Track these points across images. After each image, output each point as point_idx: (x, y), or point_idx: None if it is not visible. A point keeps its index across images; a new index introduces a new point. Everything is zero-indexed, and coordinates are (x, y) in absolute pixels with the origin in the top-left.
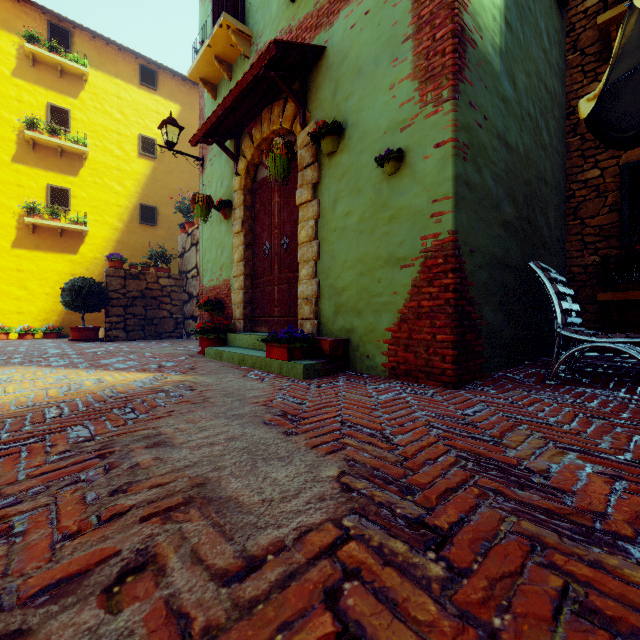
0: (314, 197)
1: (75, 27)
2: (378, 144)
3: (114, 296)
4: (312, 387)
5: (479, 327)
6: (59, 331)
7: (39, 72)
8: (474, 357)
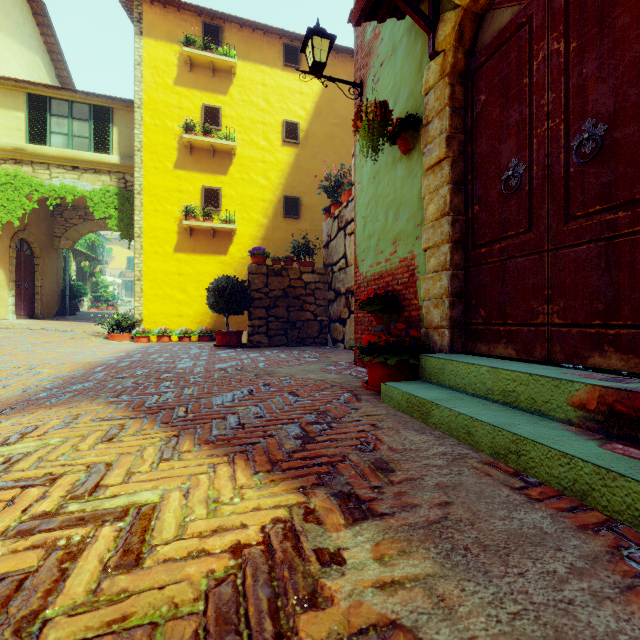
0: None
1: (225, 21)
2: None
3: (256, 296)
4: None
5: None
6: (211, 334)
7: (195, 76)
8: None
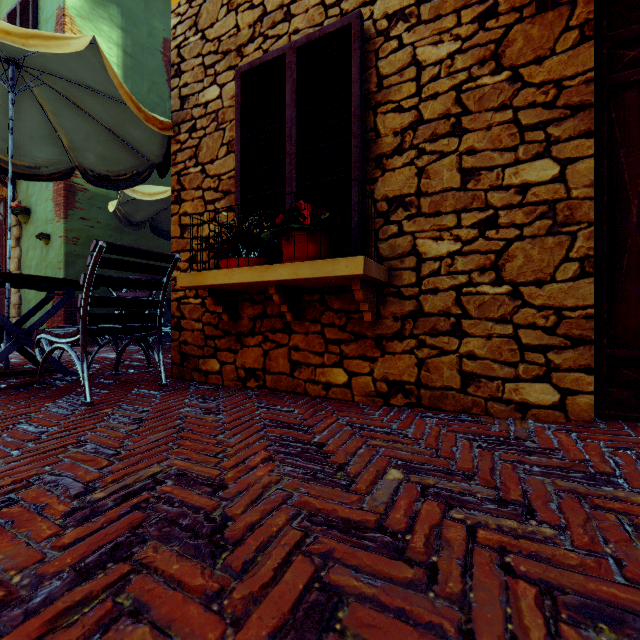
0: (18, 245)
1: None
2: (43, 227)
3: None
4: None
5: None
6: None
7: None
8: None
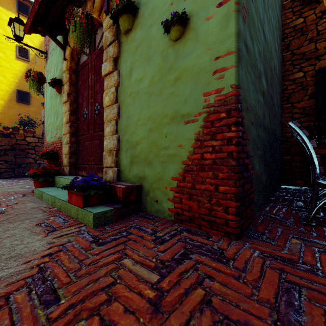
0: (115, 69)
1: None
2: (165, 15)
3: None
4: (93, 245)
5: (252, 177)
6: None
7: None
8: (249, 204)
